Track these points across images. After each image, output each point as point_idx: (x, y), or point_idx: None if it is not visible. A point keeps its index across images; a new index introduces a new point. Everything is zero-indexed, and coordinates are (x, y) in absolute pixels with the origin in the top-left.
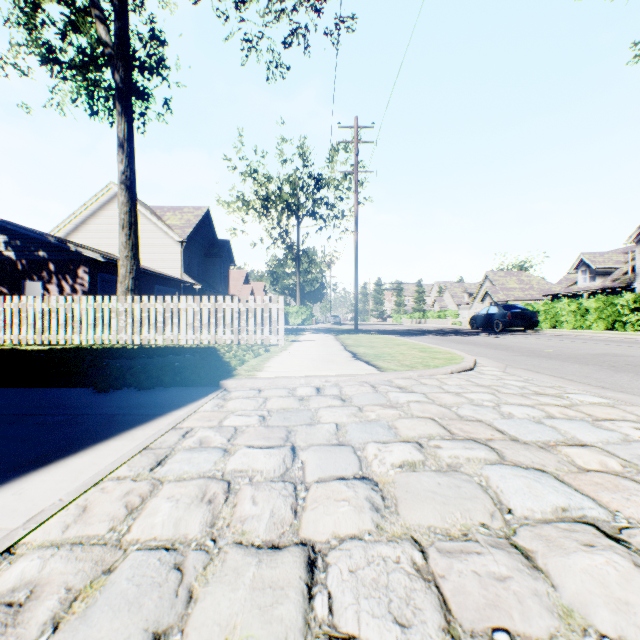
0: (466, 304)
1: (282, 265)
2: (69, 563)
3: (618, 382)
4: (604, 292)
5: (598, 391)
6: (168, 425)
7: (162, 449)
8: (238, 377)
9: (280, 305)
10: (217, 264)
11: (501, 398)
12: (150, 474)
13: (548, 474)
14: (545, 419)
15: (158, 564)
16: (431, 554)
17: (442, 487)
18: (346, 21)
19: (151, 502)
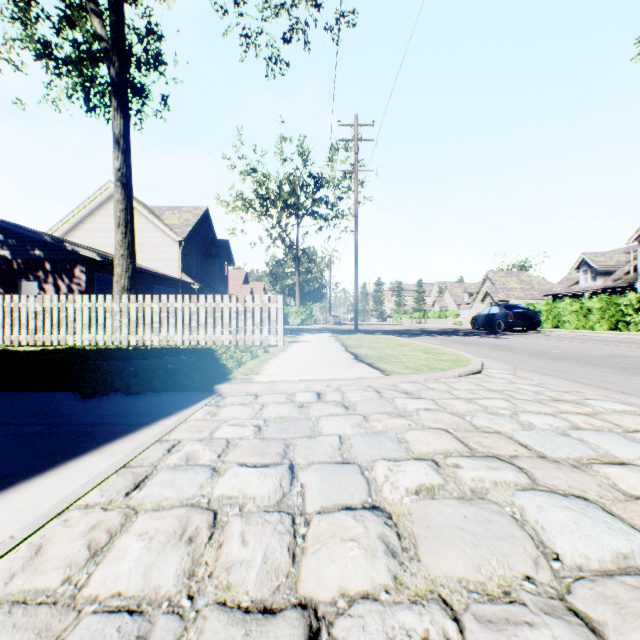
0: (466, 304)
1: (282, 265)
2: (1, 635)
3: (637, 386)
4: (605, 292)
5: (619, 397)
6: (153, 437)
7: (143, 467)
8: (234, 381)
9: (279, 305)
10: (216, 264)
11: (517, 405)
12: (124, 501)
13: (593, 503)
14: (570, 430)
15: (114, 638)
16: (469, 626)
17: (469, 521)
18: (346, 16)
19: (120, 540)
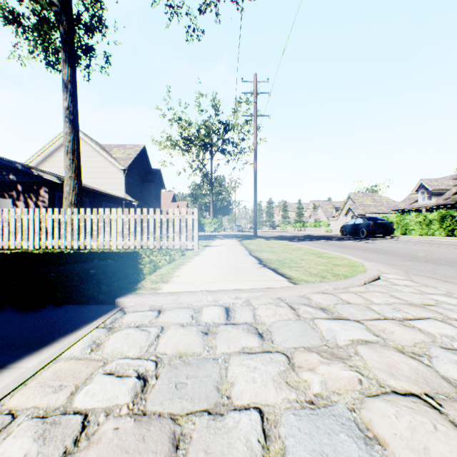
0: (334, 217)
1: (200, 188)
2: None
3: None
4: (438, 208)
5: None
6: None
7: None
8: (139, 292)
9: (195, 216)
10: (151, 187)
11: None
12: None
13: None
14: None
15: None
16: None
17: None
18: None
19: None
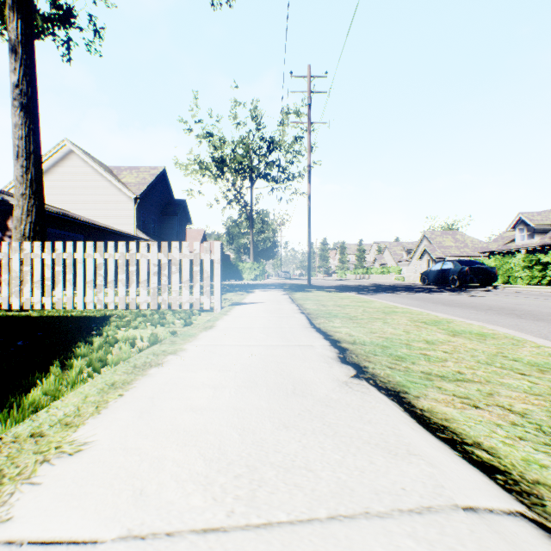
0: (405, 261)
1: (237, 225)
2: None
3: None
4: (542, 249)
5: None
6: None
7: None
8: None
9: (215, 255)
10: (173, 222)
11: None
12: None
13: None
14: None
15: None
16: None
17: None
18: None
19: None
